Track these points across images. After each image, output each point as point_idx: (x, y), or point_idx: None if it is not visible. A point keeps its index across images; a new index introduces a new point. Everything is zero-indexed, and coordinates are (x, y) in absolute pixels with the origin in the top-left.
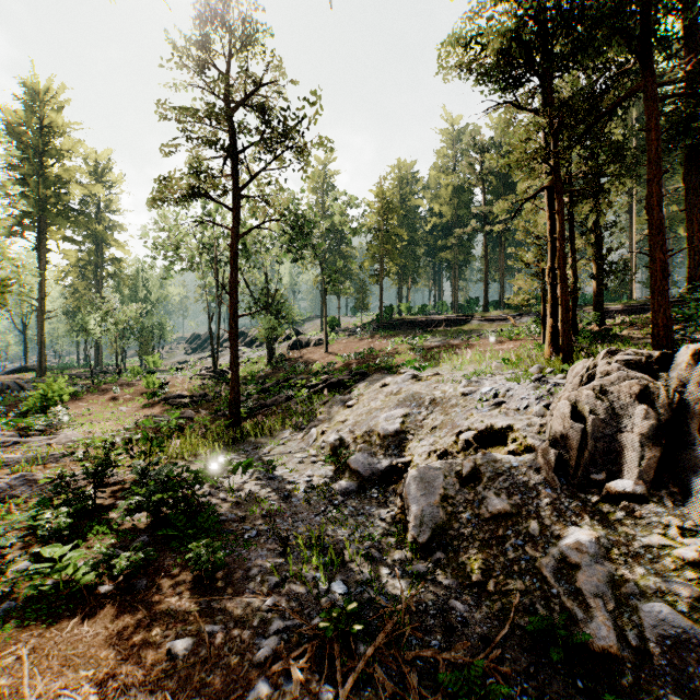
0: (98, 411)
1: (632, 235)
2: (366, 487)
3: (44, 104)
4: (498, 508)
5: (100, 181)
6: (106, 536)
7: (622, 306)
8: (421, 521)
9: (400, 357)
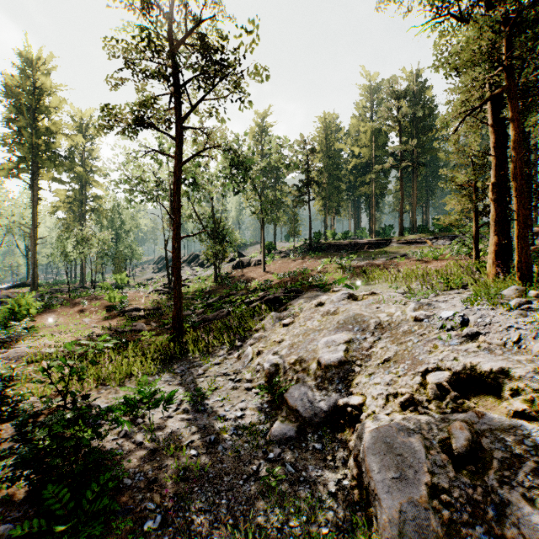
0: (65, 323)
1: (536, 167)
2: (307, 431)
3: (36, 70)
4: None
5: (84, 134)
6: None
7: (537, 229)
8: (400, 529)
9: (331, 275)
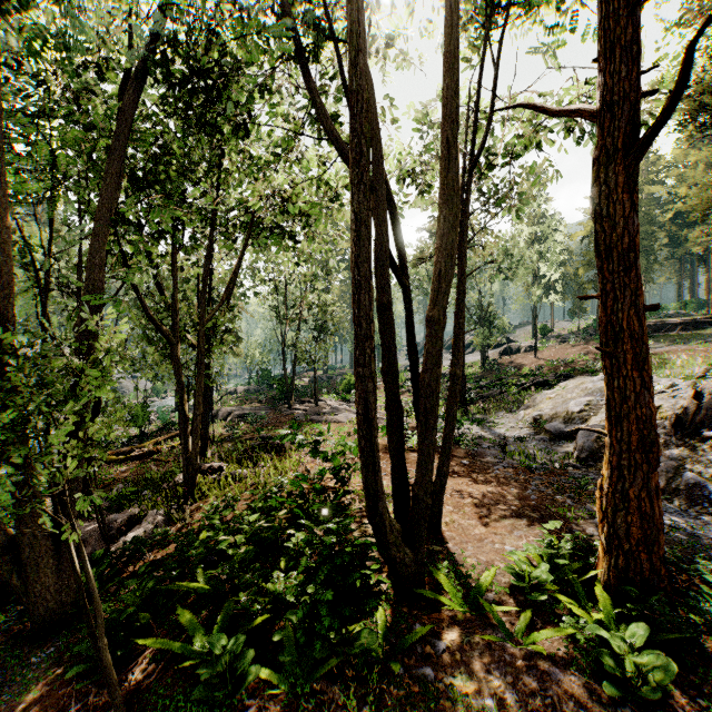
0: None
1: None
2: (556, 440)
3: None
4: None
5: None
6: None
7: None
8: (582, 448)
9: None
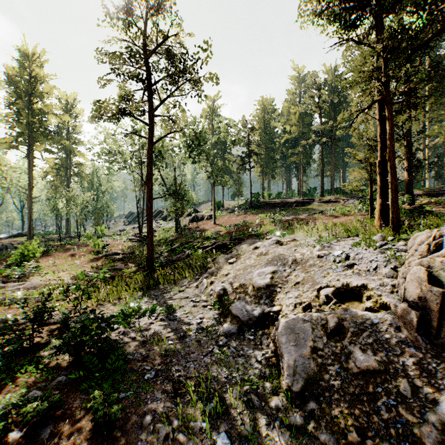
0: (61, 264)
1: (425, 143)
2: (245, 329)
3: (32, 63)
4: (366, 364)
5: (69, 113)
6: (32, 375)
7: (422, 192)
8: (294, 370)
9: (266, 227)
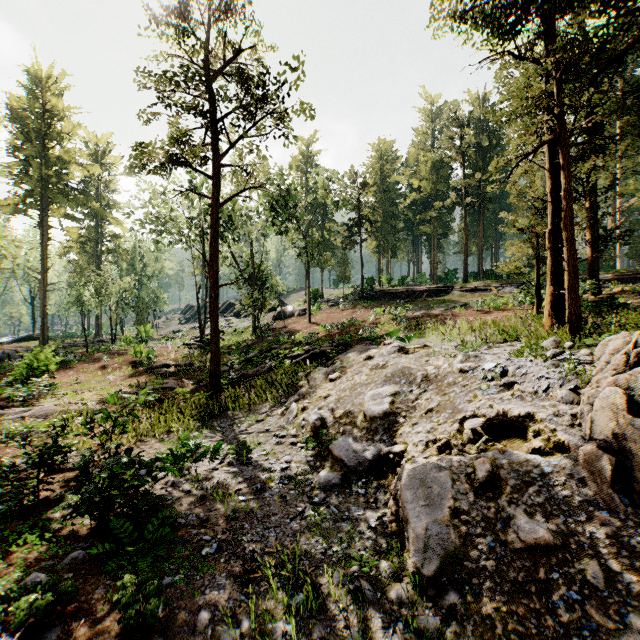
0: (86, 380)
1: (615, 205)
2: (352, 479)
3: (46, 90)
4: (534, 536)
5: (100, 163)
6: (35, 548)
7: (612, 275)
8: (426, 544)
9: (383, 327)
